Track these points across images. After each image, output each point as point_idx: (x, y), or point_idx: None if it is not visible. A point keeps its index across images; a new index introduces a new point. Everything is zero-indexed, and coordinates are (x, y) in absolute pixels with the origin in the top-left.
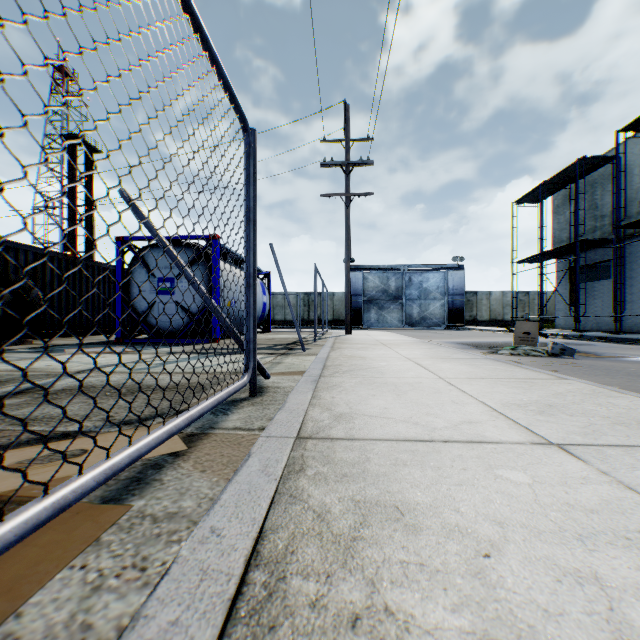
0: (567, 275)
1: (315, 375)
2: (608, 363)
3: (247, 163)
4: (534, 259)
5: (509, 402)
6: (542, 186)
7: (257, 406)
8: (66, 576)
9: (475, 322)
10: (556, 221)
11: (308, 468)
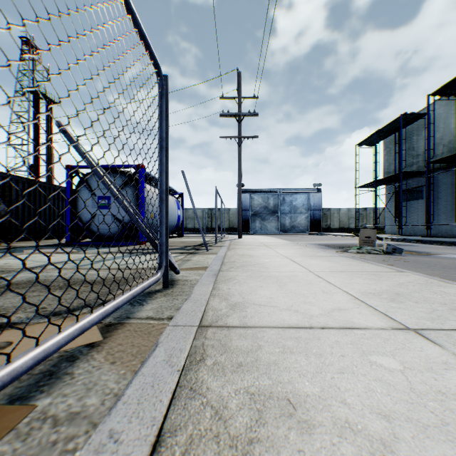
0: (393, 196)
1: (215, 270)
2: (427, 259)
3: (160, 102)
4: (370, 185)
5: (366, 291)
6: (376, 133)
7: (168, 297)
8: None
9: (329, 229)
10: (385, 158)
11: (208, 357)
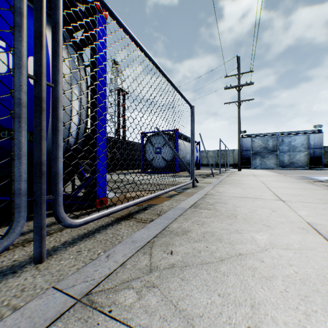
0: None
1: (215, 184)
2: None
3: (191, 117)
4: None
5: (284, 193)
6: None
7: (194, 189)
8: (167, 202)
9: None
10: None
11: (206, 198)
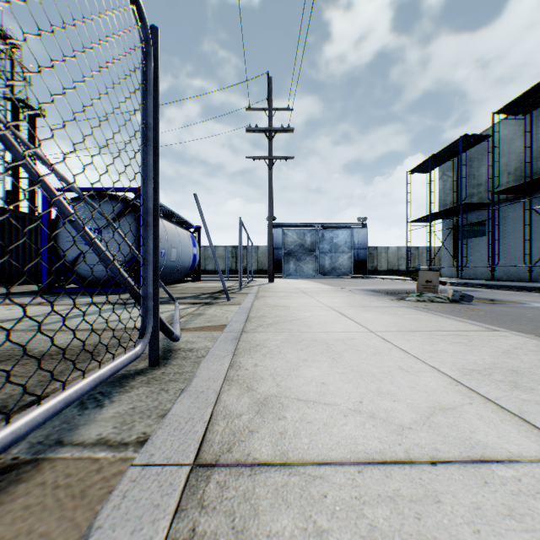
0: (450, 233)
1: (237, 330)
2: (504, 308)
3: (144, 65)
4: (424, 219)
5: (465, 367)
6: (431, 158)
7: (153, 386)
8: None
9: (376, 272)
10: (441, 188)
11: None
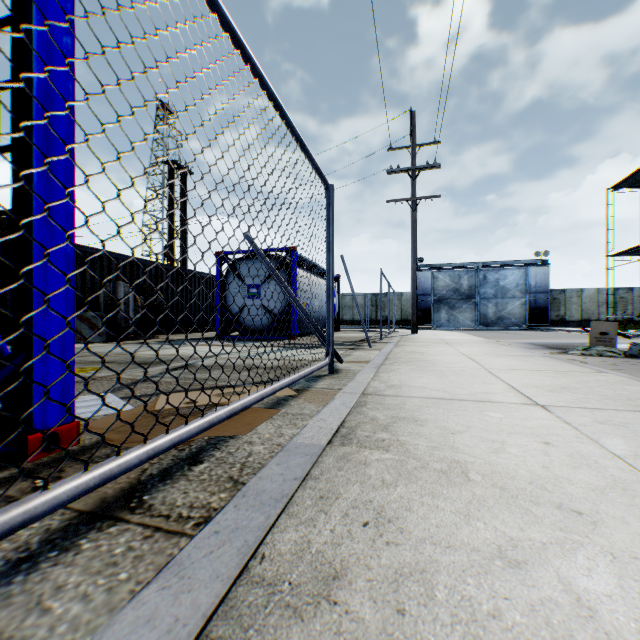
0: None
1: (378, 363)
2: None
3: (328, 210)
4: (634, 251)
5: (530, 384)
6: None
7: (335, 379)
8: (266, 424)
9: (562, 322)
10: None
11: (368, 405)
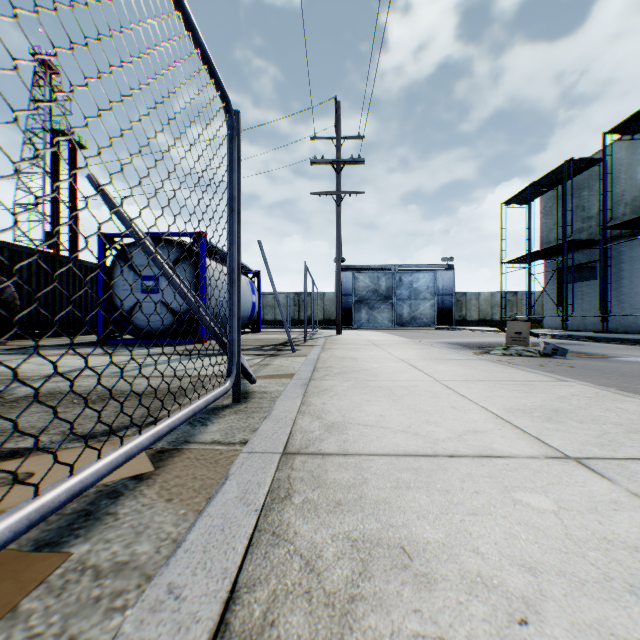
0: (554, 276)
1: (305, 378)
2: (600, 363)
3: (230, 147)
4: (522, 260)
5: (512, 407)
6: (530, 187)
7: (240, 414)
8: None
9: (464, 322)
10: (544, 222)
11: (295, 494)
